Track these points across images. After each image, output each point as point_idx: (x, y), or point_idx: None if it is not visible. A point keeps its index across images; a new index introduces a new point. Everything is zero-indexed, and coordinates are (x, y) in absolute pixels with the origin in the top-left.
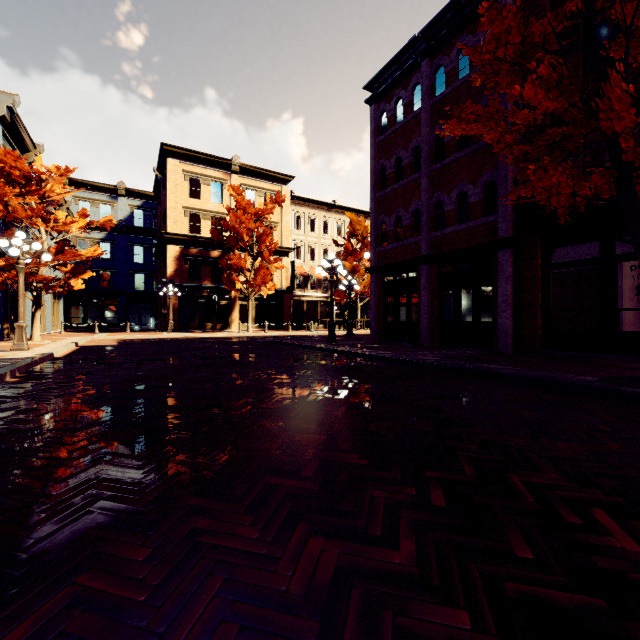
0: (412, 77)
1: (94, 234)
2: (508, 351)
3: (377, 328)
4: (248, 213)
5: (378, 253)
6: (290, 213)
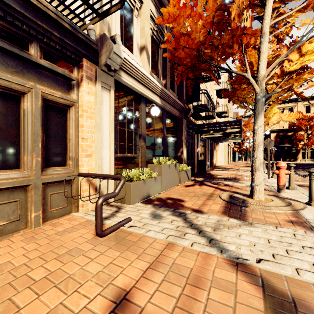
0: None
1: None
2: None
3: None
4: (304, 119)
5: None
6: None
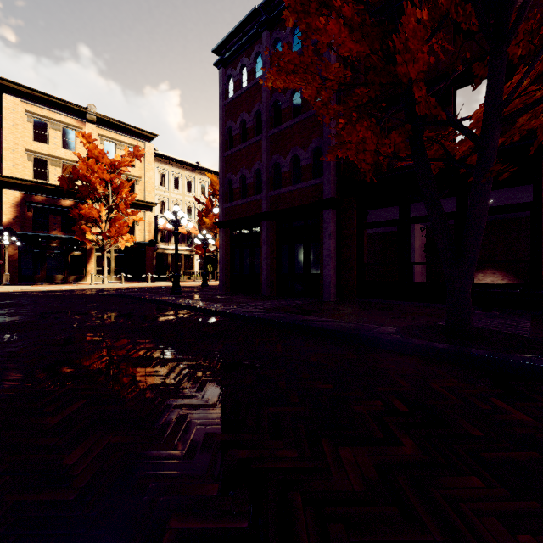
0: (254, 46)
1: None
2: (331, 300)
3: (225, 279)
4: (102, 163)
5: (226, 209)
6: (153, 169)
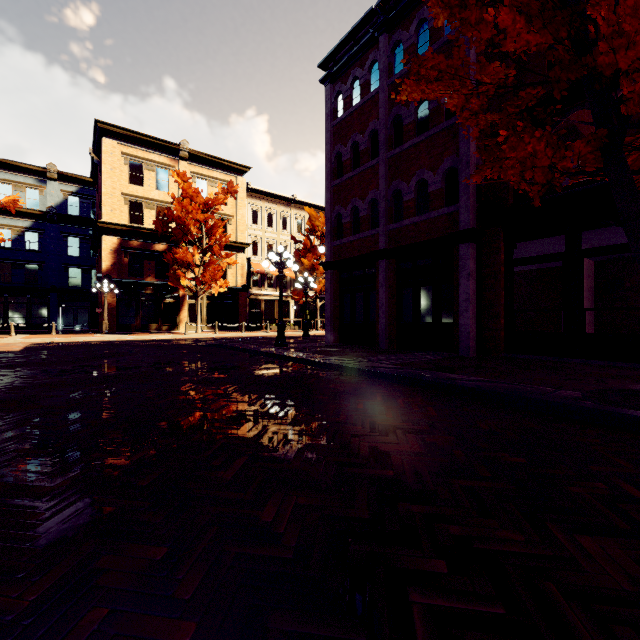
0: (369, 54)
1: (17, 222)
2: (470, 355)
3: (333, 329)
4: (196, 202)
5: (334, 247)
6: (246, 206)
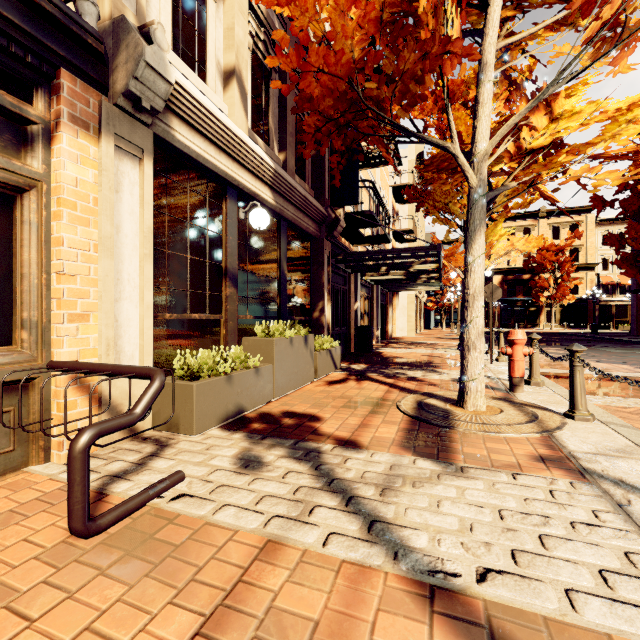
0: None
1: None
2: None
3: (636, 327)
4: (550, 251)
5: (636, 281)
6: (595, 234)
